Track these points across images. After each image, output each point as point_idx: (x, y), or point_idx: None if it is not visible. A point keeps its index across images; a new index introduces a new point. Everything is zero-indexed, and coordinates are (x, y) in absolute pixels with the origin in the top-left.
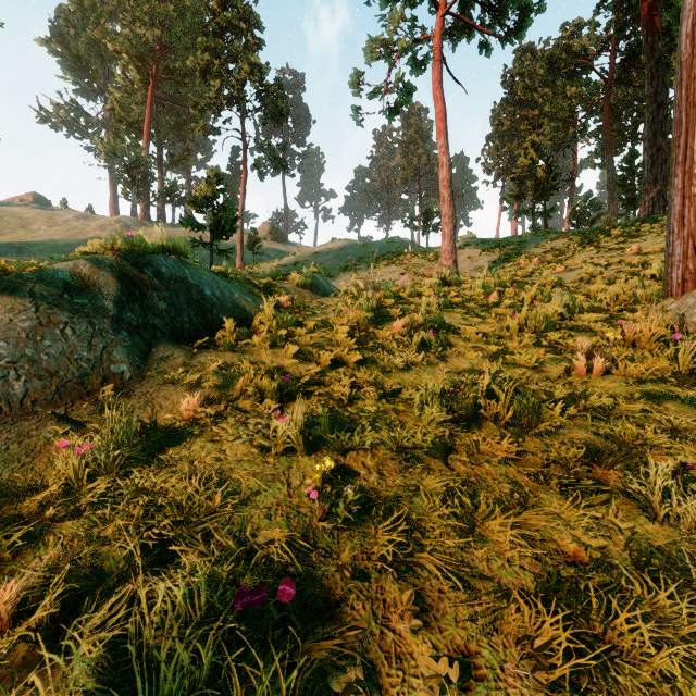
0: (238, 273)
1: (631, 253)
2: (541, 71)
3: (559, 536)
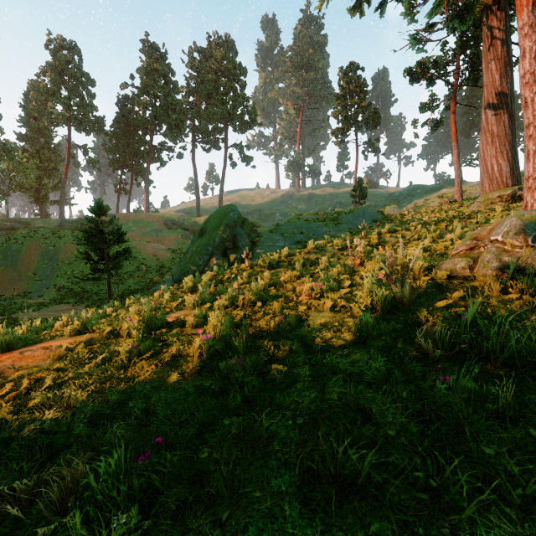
0: None
1: None
2: None
3: None
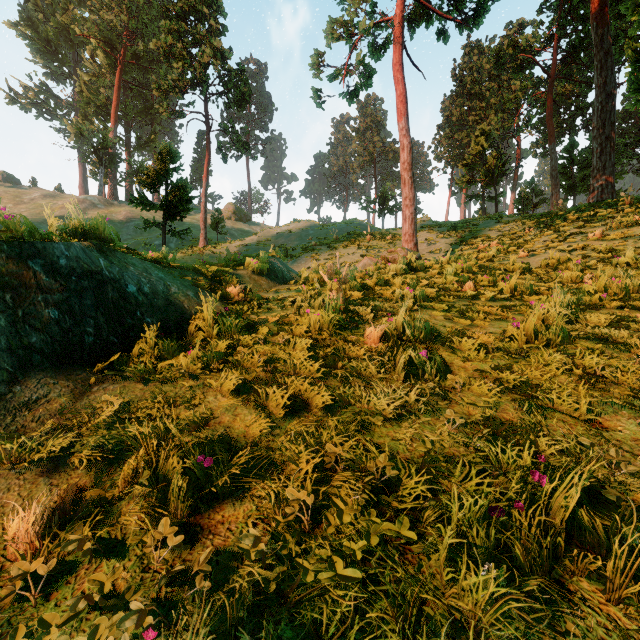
0: (201, 252)
1: (594, 239)
2: (487, 66)
3: None
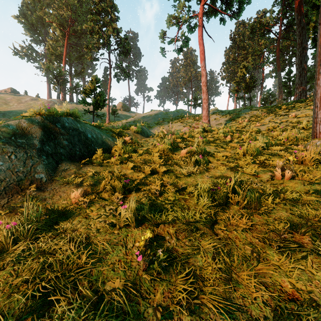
0: (107, 126)
1: (291, 117)
2: (247, 33)
3: (281, 280)
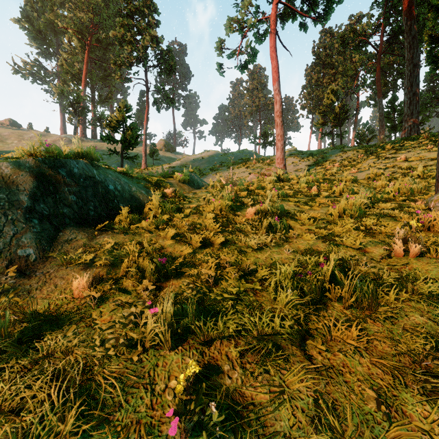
0: (143, 172)
1: (400, 161)
2: (336, 45)
3: None
